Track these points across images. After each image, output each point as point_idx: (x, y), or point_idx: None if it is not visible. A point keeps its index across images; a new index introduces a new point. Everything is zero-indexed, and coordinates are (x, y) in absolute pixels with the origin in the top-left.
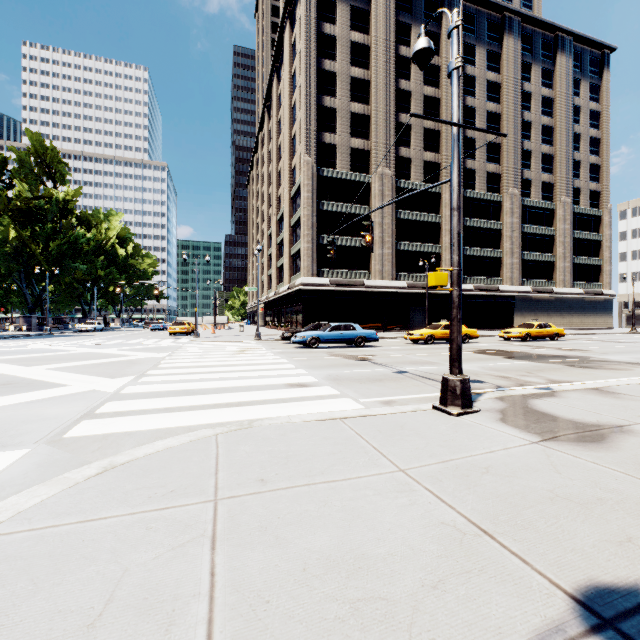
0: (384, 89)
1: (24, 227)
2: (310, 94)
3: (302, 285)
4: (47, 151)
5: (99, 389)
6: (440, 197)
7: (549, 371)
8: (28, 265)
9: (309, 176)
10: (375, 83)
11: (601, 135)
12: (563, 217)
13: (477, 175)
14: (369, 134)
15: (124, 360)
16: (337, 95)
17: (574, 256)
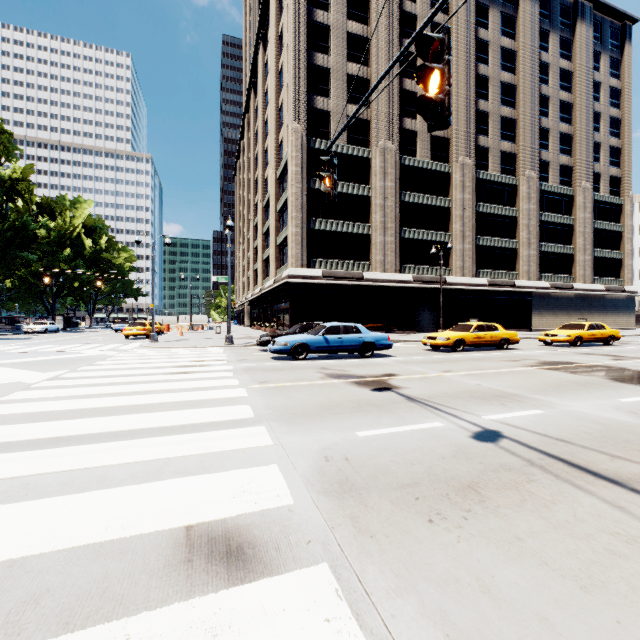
0: (386, 49)
1: None
2: (299, 49)
3: (289, 277)
4: None
5: None
6: (450, 178)
7: None
8: None
9: (298, 147)
10: (376, 41)
11: (622, 115)
12: (583, 204)
13: (490, 154)
14: (369, 101)
15: None
16: (331, 53)
17: (594, 248)
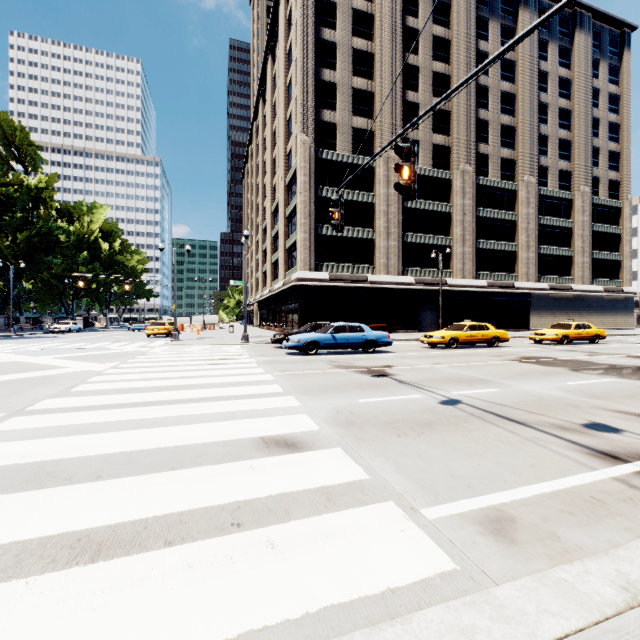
0: (389, 63)
1: None
2: (307, 66)
3: (298, 280)
4: (16, 132)
5: None
6: (450, 184)
7: None
8: None
9: (306, 158)
10: (380, 56)
11: (621, 120)
12: (582, 208)
13: (490, 161)
14: (373, 113)
15: (39, 376)
16: (337, 68)
17: (593, 251)
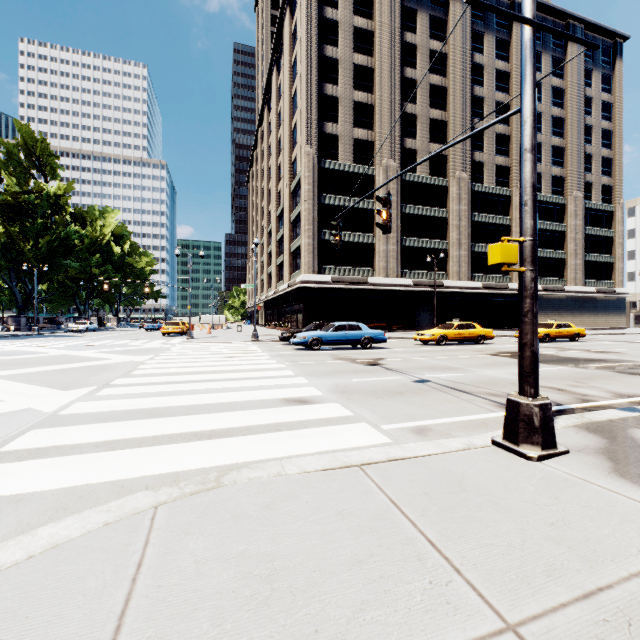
0: (389, 77)
1: (13, 223)
2: (311, 81)
3: (303, 283)
4: (37, 143)
5: (35, 407)
6: (447, 191)
7: (601, 380)
8: (17, 262)
9: (310, 168)
10: (379, 71)
11: (613, 127)
12: (574, 212)
13: (485, 168)
14: (373, 124)
15: (96, 365)
16: (339, 83)
17: (586, 253)
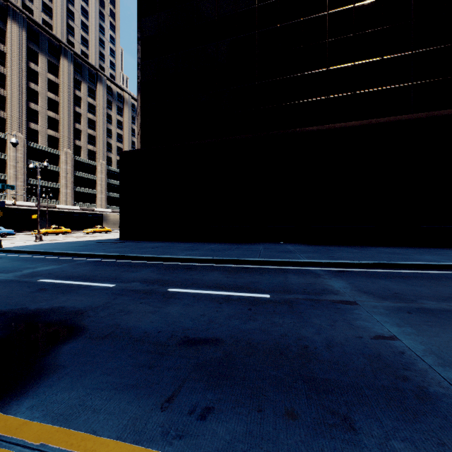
0: (18, 84)
1: None
2: None
3: None
4: None
5: None
6: (59, 157)
7: None
8: None
9: None
10: (10, 78)
11: None
12: None
13: (83, 149)
14: (5, 108)
15: None
16: None
17: None
